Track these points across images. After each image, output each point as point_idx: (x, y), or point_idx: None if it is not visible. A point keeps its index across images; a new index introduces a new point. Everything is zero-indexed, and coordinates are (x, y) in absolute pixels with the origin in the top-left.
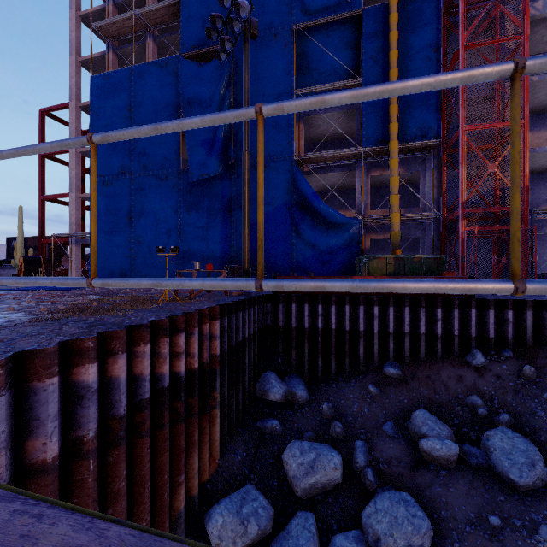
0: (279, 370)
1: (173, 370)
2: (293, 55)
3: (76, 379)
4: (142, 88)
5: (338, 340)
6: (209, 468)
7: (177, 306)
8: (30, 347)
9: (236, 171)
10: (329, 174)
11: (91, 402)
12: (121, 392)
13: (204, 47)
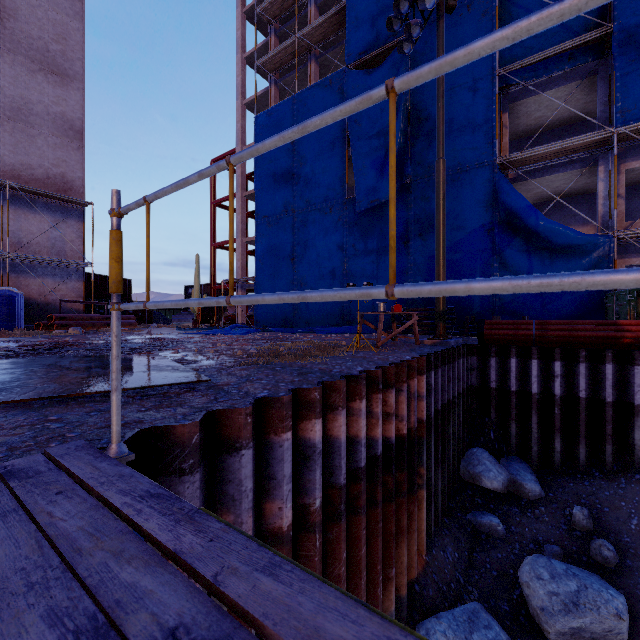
0: (491, 448)
1: (383, 434)
2: (495, 24)
3: (302, 436)
4: (304, 116)
5: (590, 415)
6: (416, 564)
7: (370, 355)
8: (261, 394)
9: (413, 191)
10: (549, 178)
11: (317, 465)
12: (341, 457)
13: (374, 50)
